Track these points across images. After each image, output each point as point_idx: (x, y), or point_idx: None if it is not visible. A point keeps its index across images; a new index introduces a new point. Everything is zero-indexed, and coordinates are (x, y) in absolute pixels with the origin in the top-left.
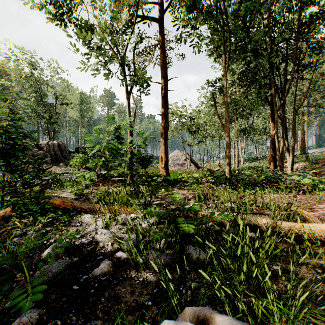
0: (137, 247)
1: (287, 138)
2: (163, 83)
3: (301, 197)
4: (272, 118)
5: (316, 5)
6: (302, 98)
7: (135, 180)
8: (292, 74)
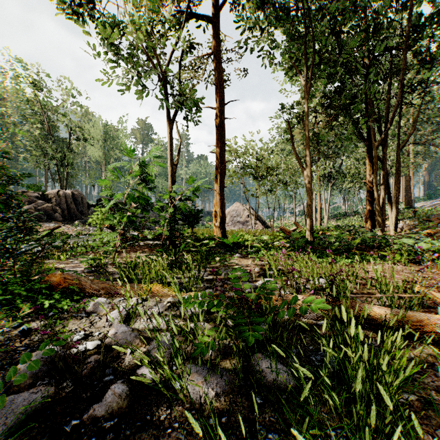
0: (172, 360)
1: (388, 186)
2: (218, 108)
3: (418, 269)
4: (369, 158)
5: (430, 2)
6: (407, 133)
7: (178, 244)
8: (398, 96)
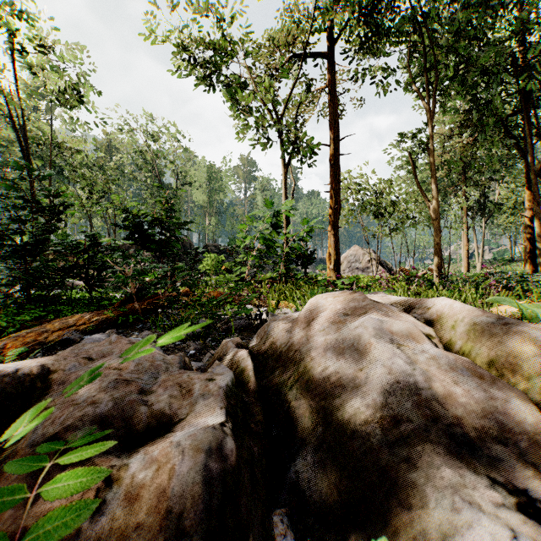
0: None
1: None
2: (332, 145)
3: None
4: (529, 184)
5: None
6: None
7: None
8: None
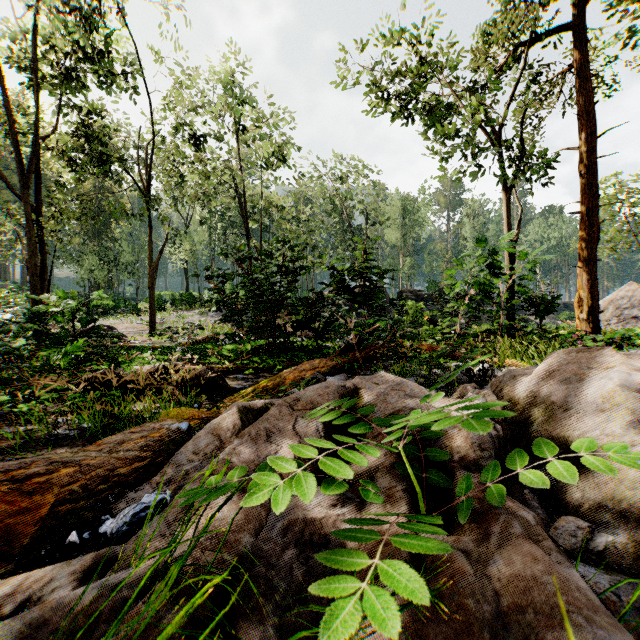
0: None
1: None
2: (584, 147)
3: None
4: None
5: None
6: None
7: None
8: None
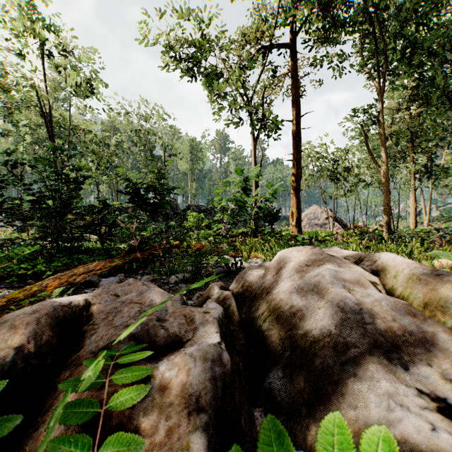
0: None
1: None
2: (294, 121)
3: None
4: None
5: None
6: None
7: None
8: None
